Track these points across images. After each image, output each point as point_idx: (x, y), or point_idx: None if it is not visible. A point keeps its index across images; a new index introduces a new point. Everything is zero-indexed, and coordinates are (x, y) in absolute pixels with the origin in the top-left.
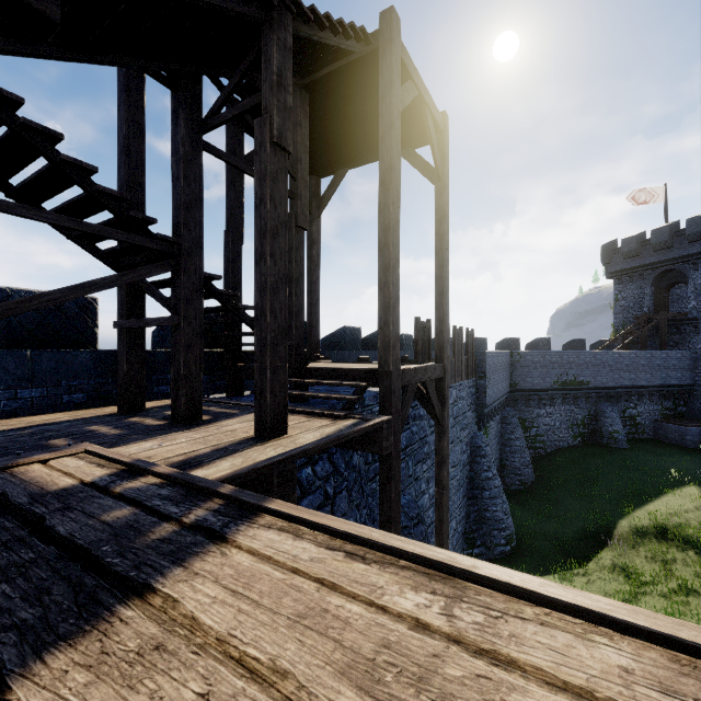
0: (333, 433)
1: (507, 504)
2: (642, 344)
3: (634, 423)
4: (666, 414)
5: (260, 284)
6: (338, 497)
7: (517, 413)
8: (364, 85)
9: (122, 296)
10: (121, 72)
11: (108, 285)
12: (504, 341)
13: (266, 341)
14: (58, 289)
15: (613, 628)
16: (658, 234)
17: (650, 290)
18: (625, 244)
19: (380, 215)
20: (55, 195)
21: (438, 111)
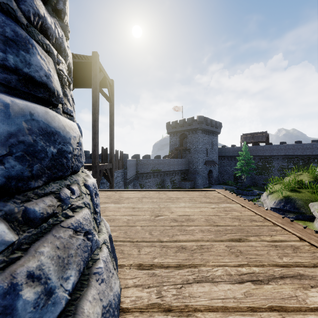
0: None
1: None
2: (176, 157)
3: (174, 182)
4: (182, 179)
5: None
6: None
7: (139, 182)
8: (85, 68)
9: None
10: None
11: None
12: (134, 155)
13: None
14: None
15: (134, 191)
16: (180, 122)
17: (178, 139)
18: (172, 123)
19: (92, 116)
20: None
21: (110, 79)
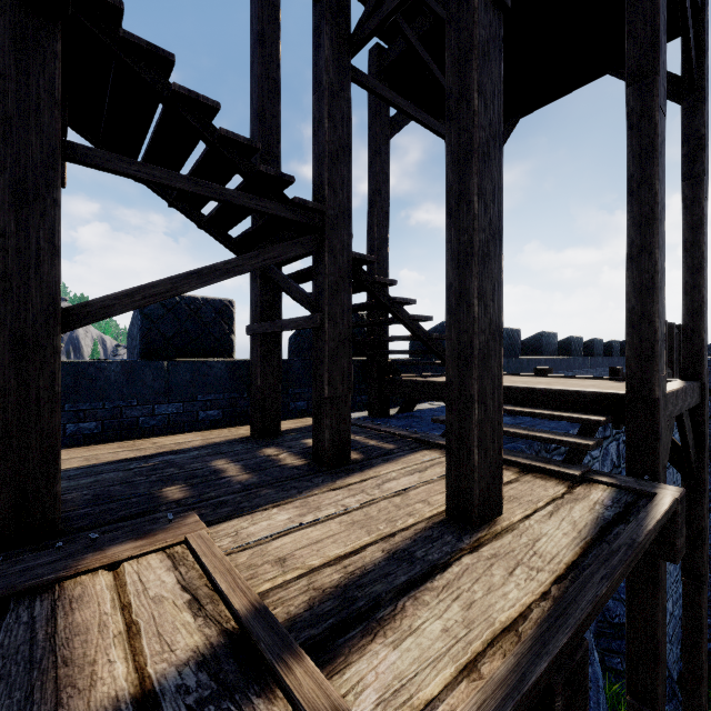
0: (593, 524)
1: None
2: None
3: None
4: None
5: (456, 248)
6: None
7: None
8: None
9: (255, 294)
10: (254, 21)
11: (232, 271)
12: None
13: (471, 349)
14: (168, 278)
15: None
16: None
17: None
18: None
19: (630, 133)
20: (180, 168)
21: None
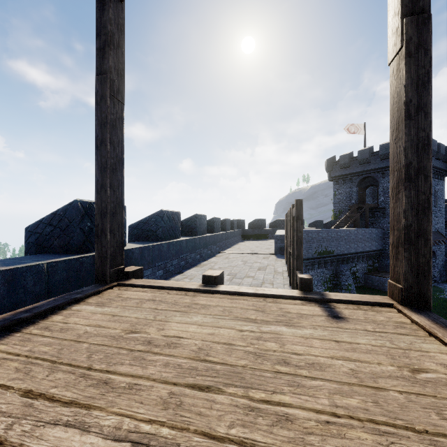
0: None
1: None
2: (357, 224)
3: (355, 276)
4: (369, 269)
5: None
6: None
7: None
8: None
9: None
10: None
11: None
12: (276, 221)
13: None
14: None
15: None
16: (363, 154)
17: (356, 189)
18: (342, 159)
19: None
20: None
21: None
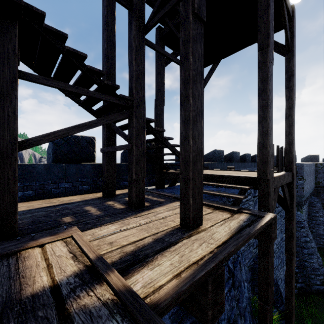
0: (237, 228)
1: (320, 259)
2: None
3: None
4: None
5: (184, 118)
6: (236, 270)
7: (320, 200)
8: None
9: (104, 135)
10: (104, 15)
11: (93, 125)
12: (308, 156)
13: (189, 159)
14: (64, 128)
15: None
16: None
17: None
18: None
19: (259, 70)
20: (70, 80)
21: (289, 4)
